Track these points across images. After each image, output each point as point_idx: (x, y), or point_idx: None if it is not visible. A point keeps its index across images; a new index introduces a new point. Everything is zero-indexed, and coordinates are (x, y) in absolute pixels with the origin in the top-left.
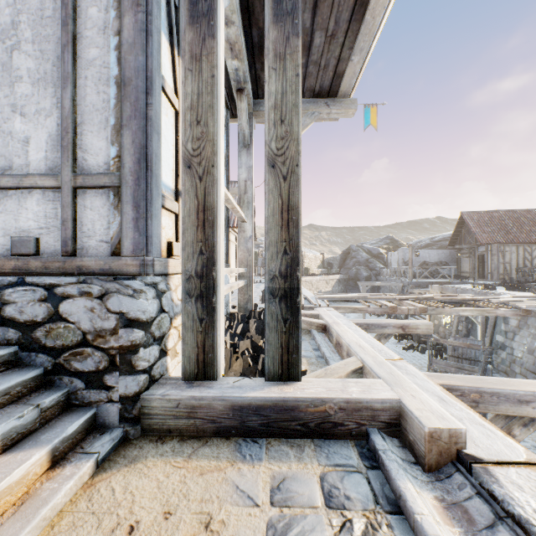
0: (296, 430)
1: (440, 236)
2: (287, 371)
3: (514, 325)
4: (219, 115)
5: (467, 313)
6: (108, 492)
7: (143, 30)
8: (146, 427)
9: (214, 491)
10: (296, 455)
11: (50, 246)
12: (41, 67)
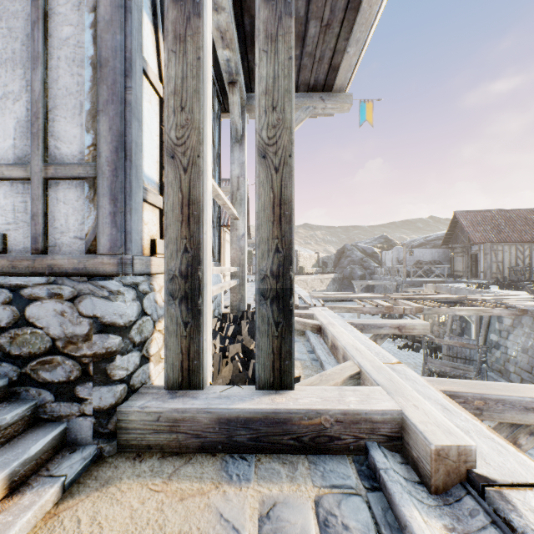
0: (288, 444)
1: (434, 235)
2: (279, 379)
3: (508, 324)
4: (205, 102)
5: (463, 313)
6: (72, 524)
7: (121, 6)
8: (123, 443)
9: (195, 521)
10: (288, 474)
11: (19, 243)
12: (9, 46)
